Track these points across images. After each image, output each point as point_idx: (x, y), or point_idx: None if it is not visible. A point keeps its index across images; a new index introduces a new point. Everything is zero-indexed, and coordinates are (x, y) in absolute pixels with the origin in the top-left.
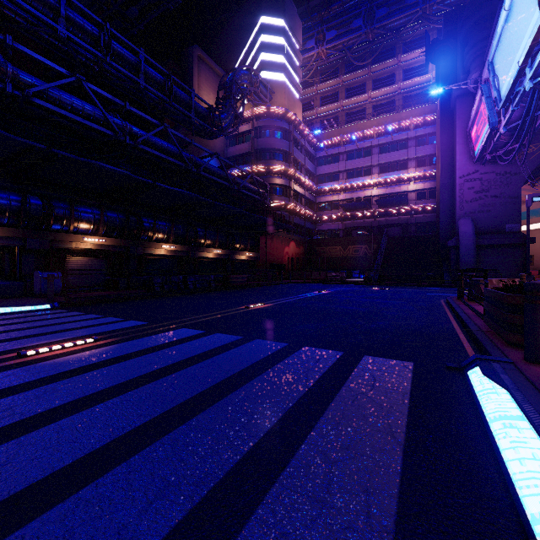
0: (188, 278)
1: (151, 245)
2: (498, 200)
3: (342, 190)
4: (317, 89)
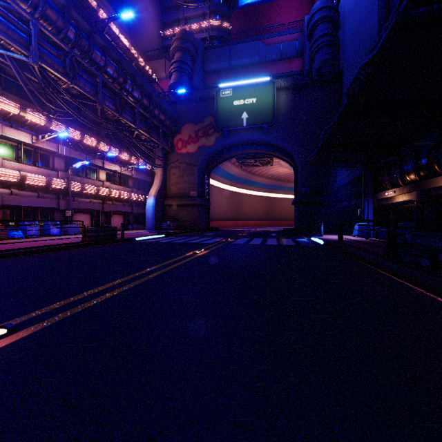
0: None
1: None
2: None
3: None
4: None
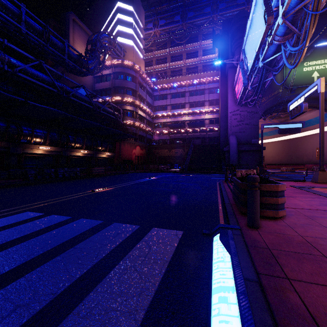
0: (58, 170)
1: (29, 147)
2: (248, 126)
3: (168, 116)
4: (154, 54)
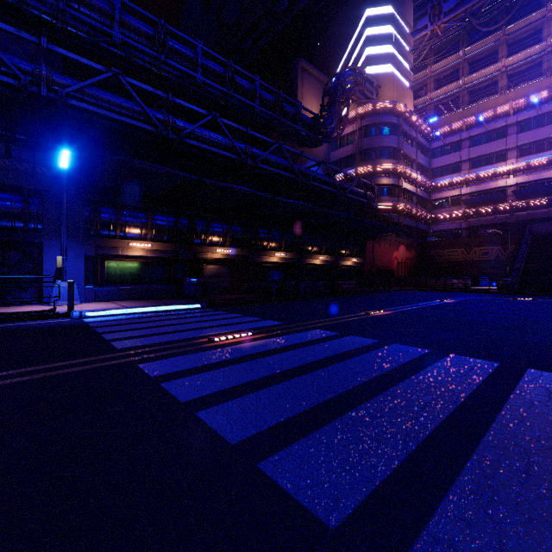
0: (300, 283)
1: (266, 254)
2: None
3: (464, 182)
4: (431, 70)
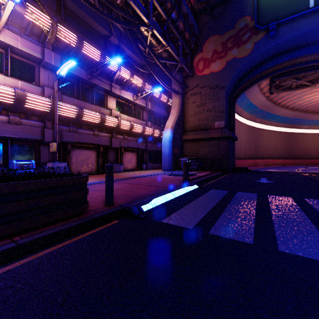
0: None
1: None
2: None
3: None
4: None
